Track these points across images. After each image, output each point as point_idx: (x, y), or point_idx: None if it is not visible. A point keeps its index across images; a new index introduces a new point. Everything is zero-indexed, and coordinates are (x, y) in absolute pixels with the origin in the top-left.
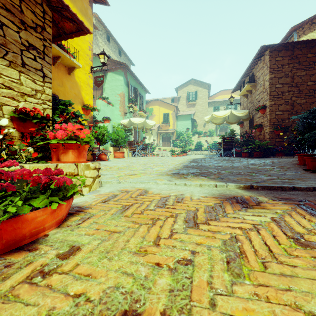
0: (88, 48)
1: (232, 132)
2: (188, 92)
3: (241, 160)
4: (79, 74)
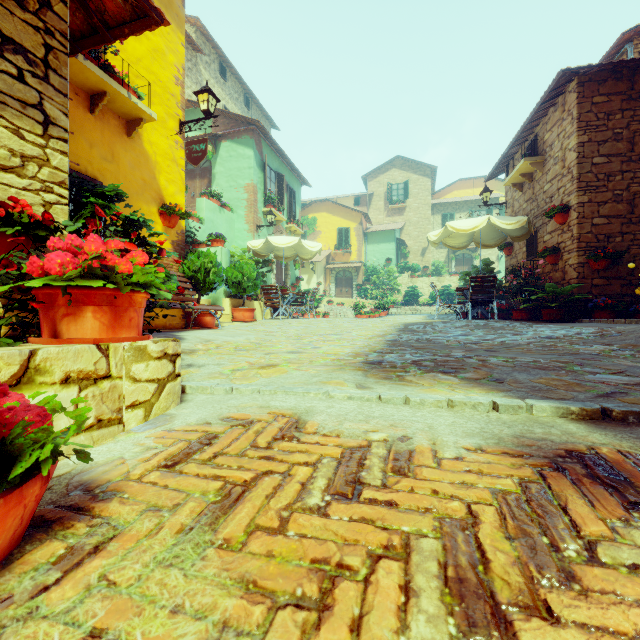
0: (174, 79)
1: (488, 266)
2: (390, 183)
3: (516, 327)
4: (153, 136)
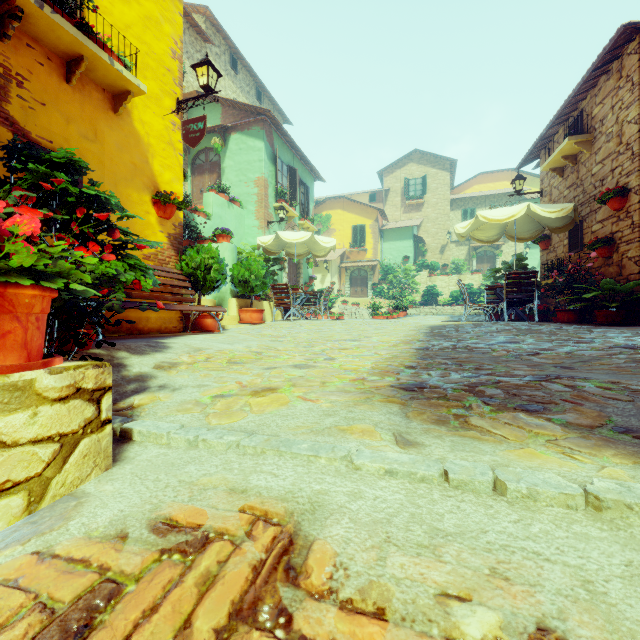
0: (170, 52)
1: (520, 262)
2: (407, 178)
3: (572, 332)
4: (146, 114)
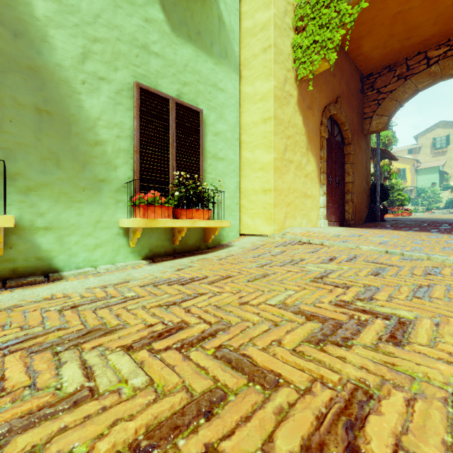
0: None
1: None
2: (435, 137)
3: None
4: None
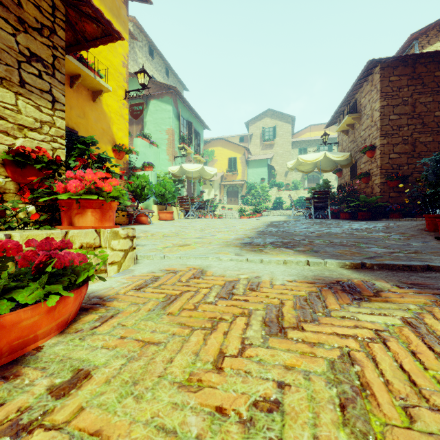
0: (122, 63)
1: (326, 184)
2: (264, 127)
3: (340, 223)
4: (109, 101)
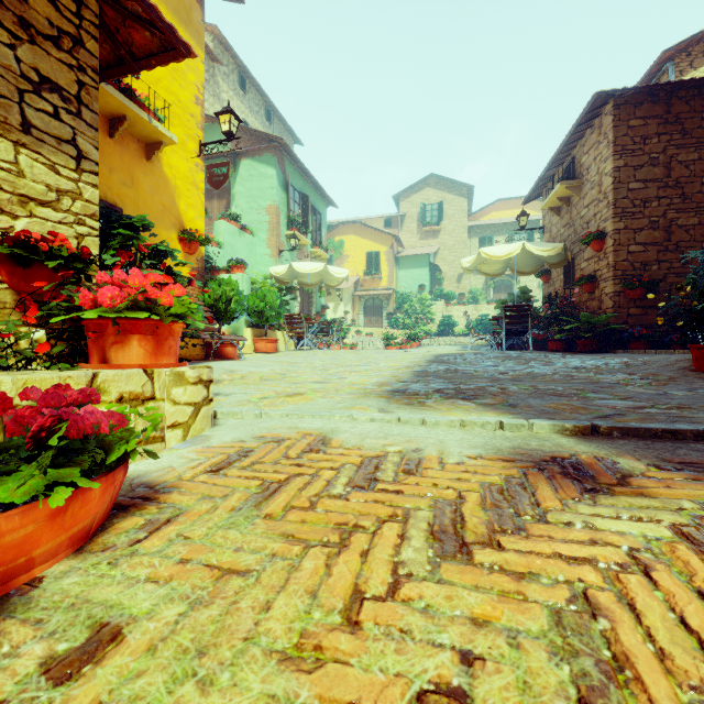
0: (194, 99)
1: (525, 294)
2: (423, 203)
3: (548, 358)
4: (173, 159)
